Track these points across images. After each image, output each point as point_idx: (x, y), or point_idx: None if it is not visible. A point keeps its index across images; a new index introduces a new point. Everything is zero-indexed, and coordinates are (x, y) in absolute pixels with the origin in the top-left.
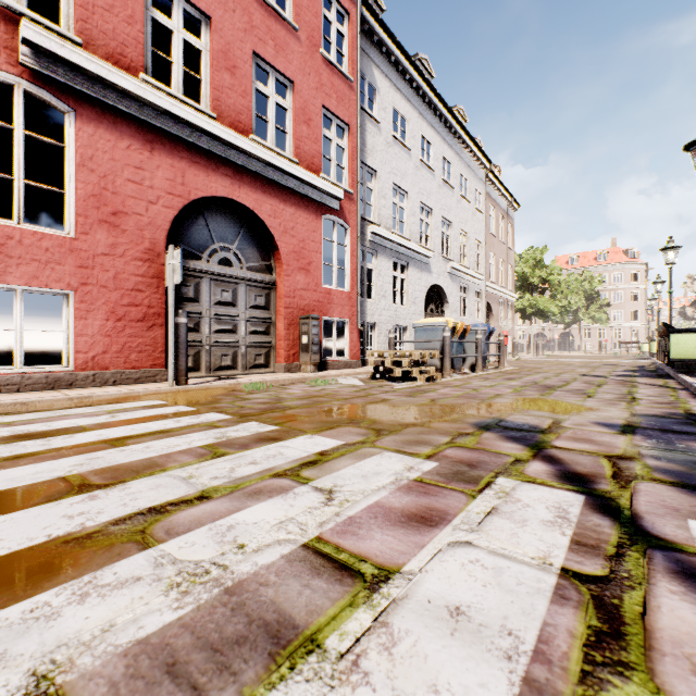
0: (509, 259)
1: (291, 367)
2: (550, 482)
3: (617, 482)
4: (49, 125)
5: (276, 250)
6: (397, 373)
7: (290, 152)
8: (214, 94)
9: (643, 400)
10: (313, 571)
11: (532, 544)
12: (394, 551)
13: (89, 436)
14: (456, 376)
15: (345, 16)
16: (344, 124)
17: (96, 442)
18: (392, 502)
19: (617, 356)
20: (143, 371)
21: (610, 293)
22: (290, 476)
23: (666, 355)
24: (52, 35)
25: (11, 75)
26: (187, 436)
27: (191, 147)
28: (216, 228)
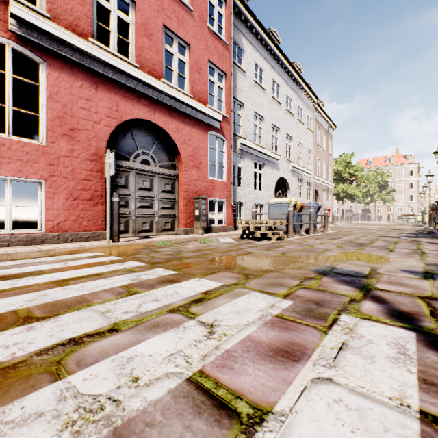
0: (329, 161)
1: (188, 230)
2: (383, 319)
3: (436, 320)
4: (35, 77)
5: (178, 154)
6: (258, 234)
7: (187, 91)
8: (138, 52)
9: (430, 254)
10: (195, 409)
11: (385, 382)
12: (265, 388)
13: (45, 278)
14: (296, 237)
15: (223, 2)
16: (222, 73)
17: (48, 282)
18: (260, 337)
19: (400, 224)
20: (90, 233)
21: (395, 183)
22: (182, 312)
23: (436, 223)
24: (30, 11)
25: (3, 38)
26: (112, 278)
27: (123, 86)
28: (139, 140)
